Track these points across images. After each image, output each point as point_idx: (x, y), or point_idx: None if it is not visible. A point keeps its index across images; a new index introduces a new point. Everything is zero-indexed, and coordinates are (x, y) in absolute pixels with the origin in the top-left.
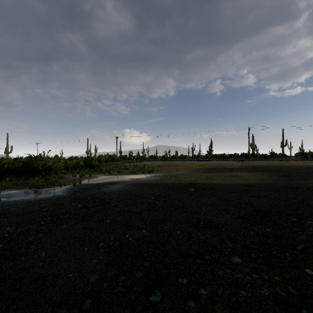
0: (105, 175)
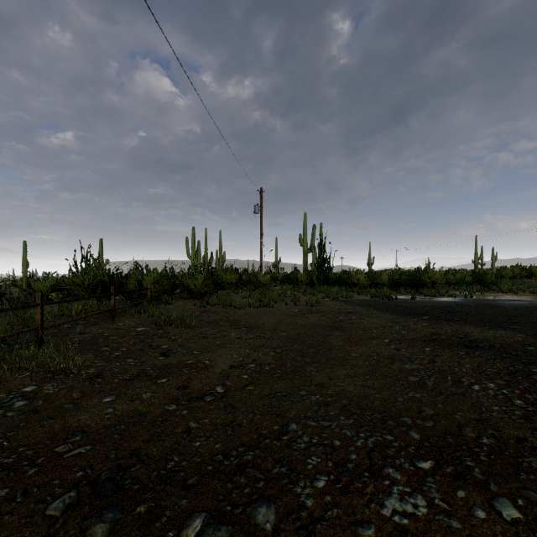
0: (505, 295)
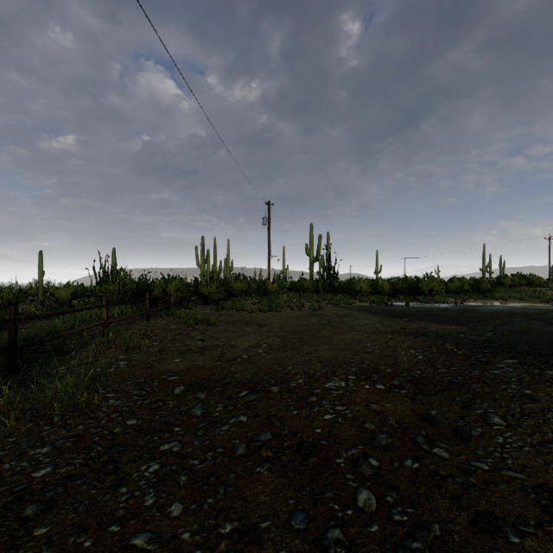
0: (496, 302)
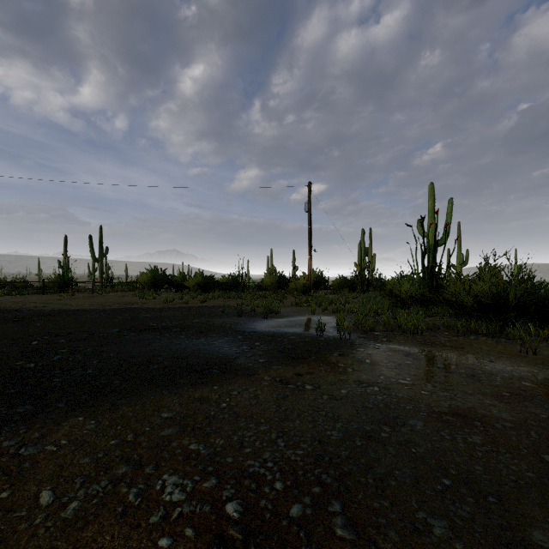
0: None
